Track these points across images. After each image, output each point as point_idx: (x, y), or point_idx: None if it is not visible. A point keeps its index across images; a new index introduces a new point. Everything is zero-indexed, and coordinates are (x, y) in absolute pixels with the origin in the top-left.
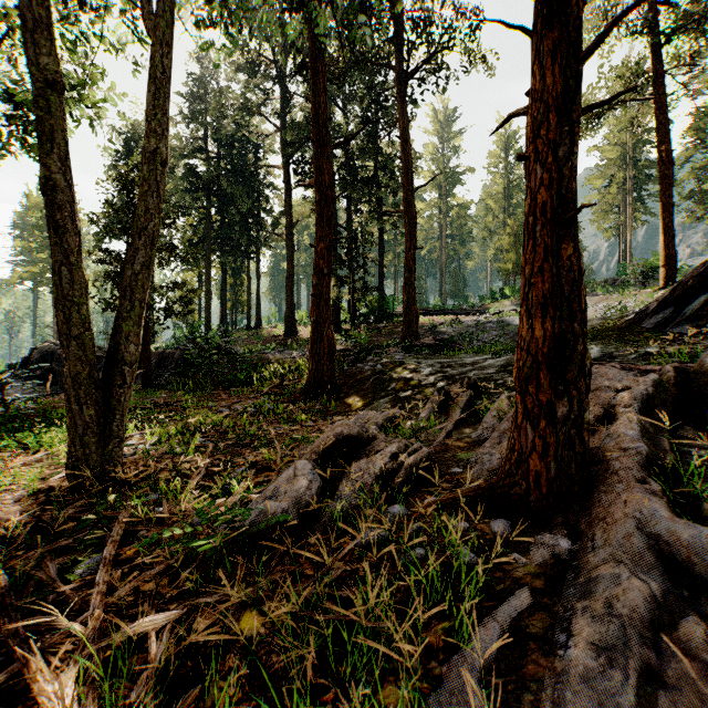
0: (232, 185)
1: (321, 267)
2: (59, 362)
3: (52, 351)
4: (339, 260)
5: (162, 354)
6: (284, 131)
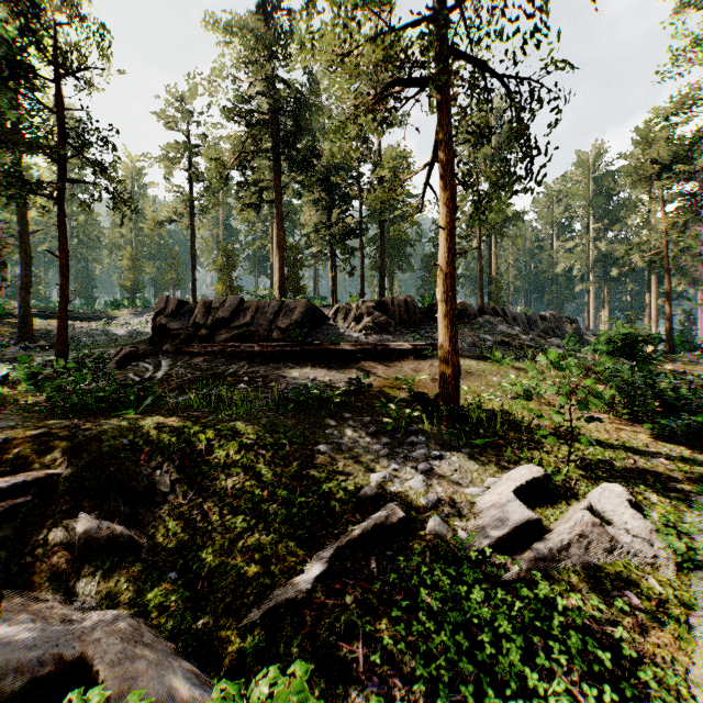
0: None
1: None
2: None
3: None
4: None
5: None
6: None
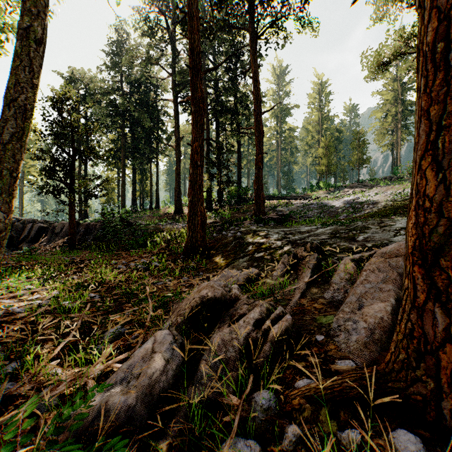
0: (140, 112)
1: (195, 160)
2: (16, 231)
3: (13, 223)
4: (210, 162)
5: (87, 225)
6: (174, 75)
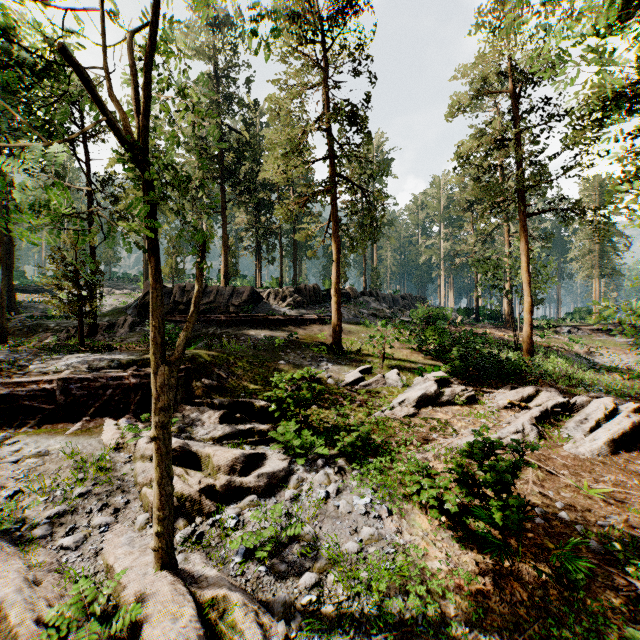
0: None
1: None
2: None
3: None
4: None
5: None
6: None
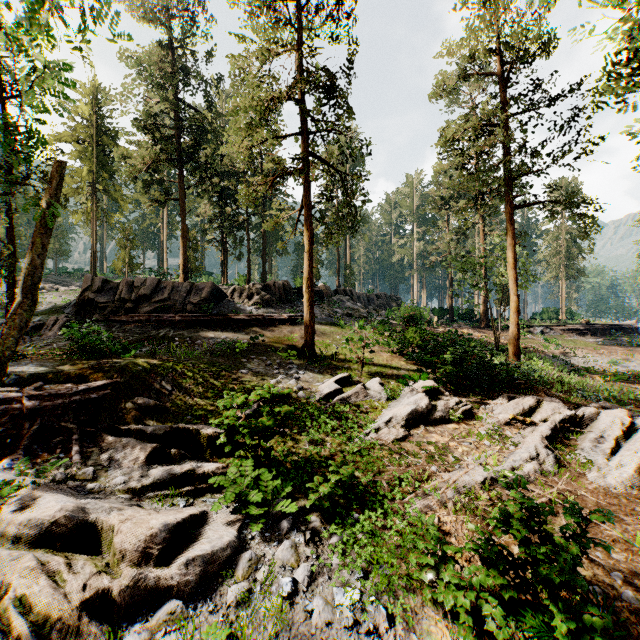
0: None
1: None
2: None
3: None
4: None
5: None
6: None
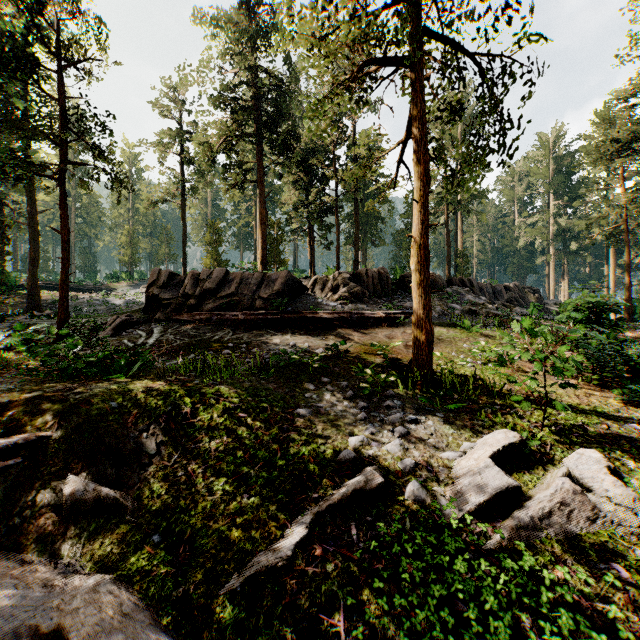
0: None
1: None
2: None
3: None
4: None
5: None
6: None
